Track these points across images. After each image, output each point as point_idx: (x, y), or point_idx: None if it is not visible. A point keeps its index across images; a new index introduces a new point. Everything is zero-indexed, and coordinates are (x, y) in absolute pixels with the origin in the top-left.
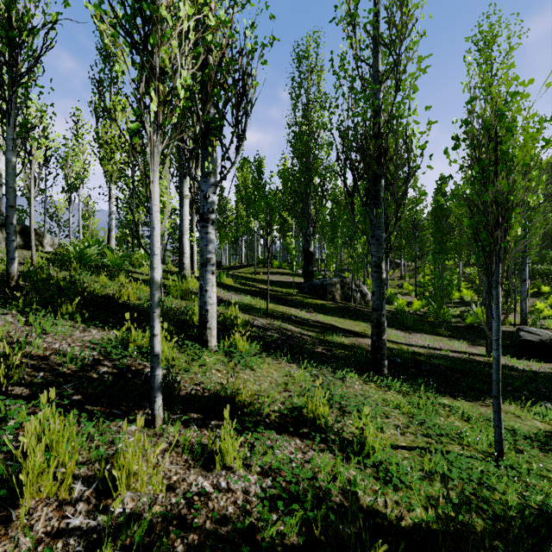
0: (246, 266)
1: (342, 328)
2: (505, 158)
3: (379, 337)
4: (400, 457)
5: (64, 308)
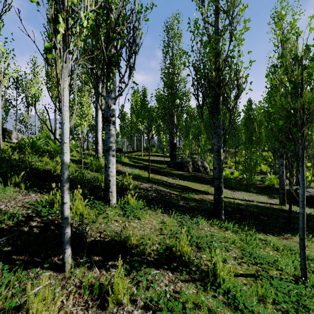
0: (136, 151)
1: (194, 188)
2: (311, 78)
3: (219, 196)
4: (241, 284)
5: (13, 179)
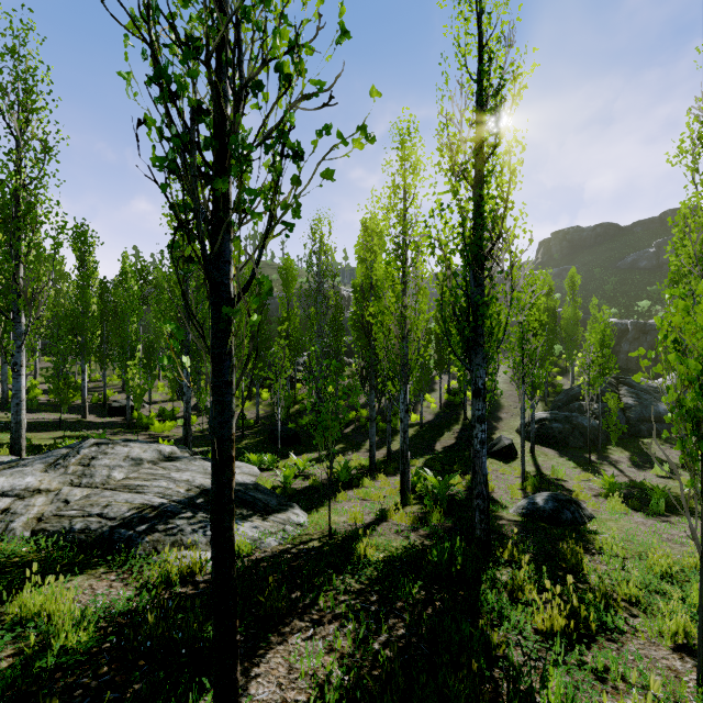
0: None
1: None
2: None
3: None
4: None
5: None
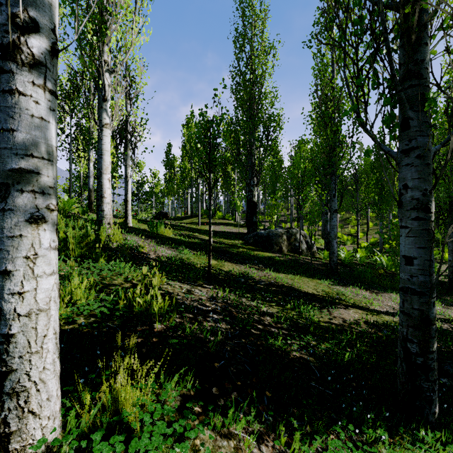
0: (190, 217)
1: (304, 291)
2: None
3: (424, 347)
4: None
5: None
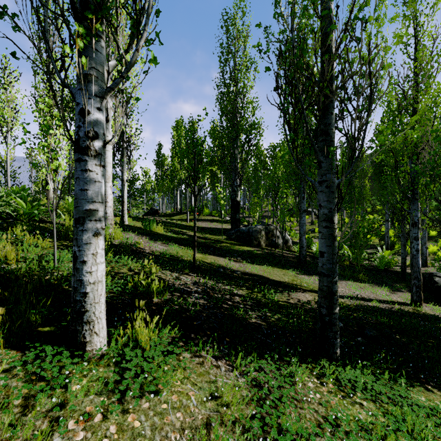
0: (180, 214)
1: (272, 279)
2: None
3: (330, 310)
4: None
5: None
